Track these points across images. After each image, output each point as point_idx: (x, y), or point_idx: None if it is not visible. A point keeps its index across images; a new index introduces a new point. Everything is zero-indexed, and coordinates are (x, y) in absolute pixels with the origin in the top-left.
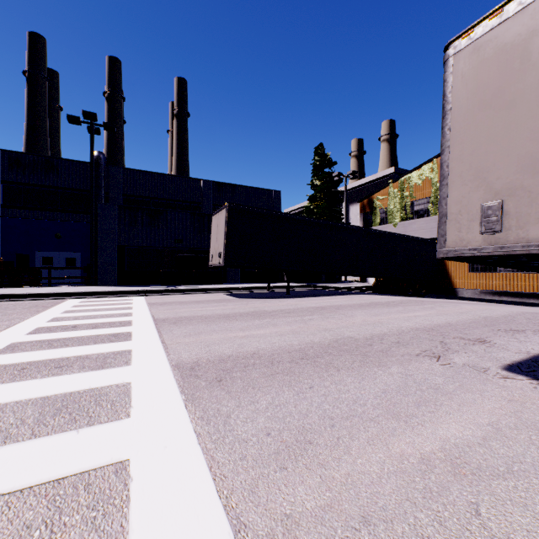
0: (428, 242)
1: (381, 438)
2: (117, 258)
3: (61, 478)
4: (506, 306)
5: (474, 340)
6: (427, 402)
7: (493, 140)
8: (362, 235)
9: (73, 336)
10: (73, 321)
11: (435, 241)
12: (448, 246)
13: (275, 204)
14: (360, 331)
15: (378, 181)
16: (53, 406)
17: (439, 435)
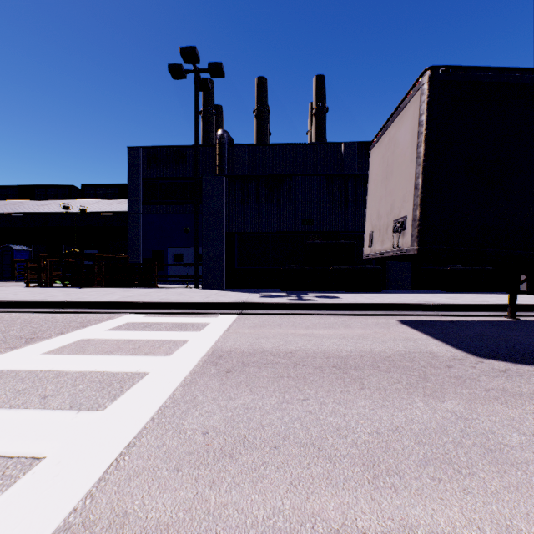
0: None
1: None
2: (225, 251)
3: None
4: None
5: None
6: None
7: None
8: None
9: None
10: None
11: None
12: None
13: None
14: None
15: None
16: None
17: None
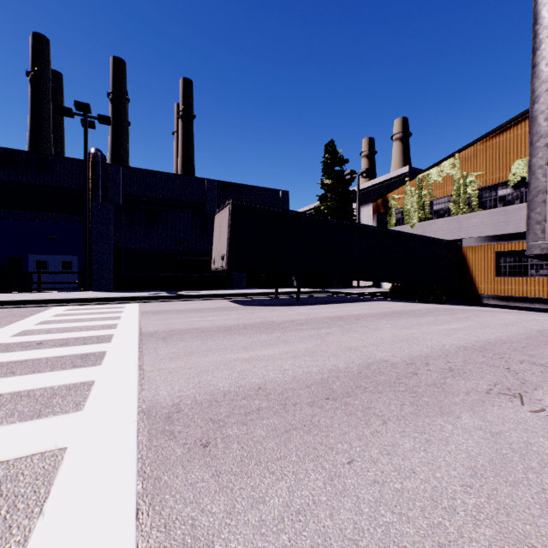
0: (449, 243)
1: None
2: (113, 262)
3: None
4: (546, 316)
5: None
6: None
7: None
8: (379, 236)
9: (30, 358)
10: (43, 335)
11: (457, 243)
12: None
13: (283, 205)
14: (393, 351)
15: (391, 181)
16: None
17: None
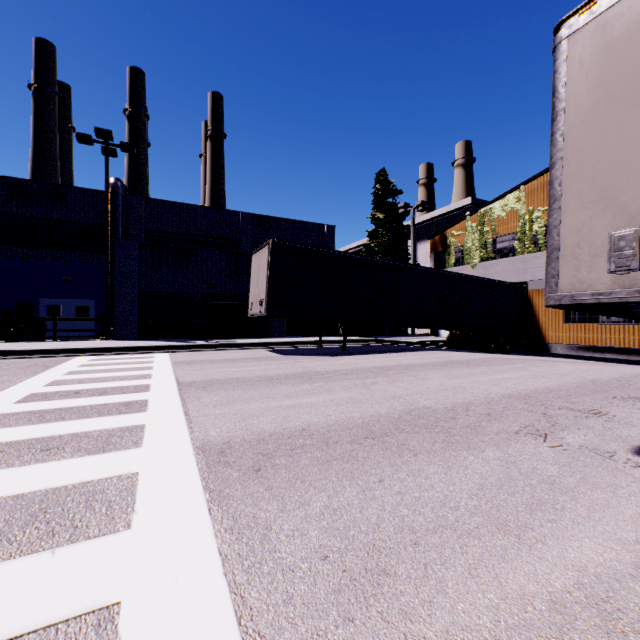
0: (514, 286)
1: (488, 565)
2: (137, 307)
3: (12, 638)
4: (613, 366)
5: (586, 412)
6: (543, 505)
7: (627, 146)
8: (434, 278)
9: (73, 405)
10: (77, 385)
11: (523, 285)
12: (561, 290)
13: (328, 241)
14: (437, 399)
15: (452, 214)
16: (27, 510)
17: (570, 560)
